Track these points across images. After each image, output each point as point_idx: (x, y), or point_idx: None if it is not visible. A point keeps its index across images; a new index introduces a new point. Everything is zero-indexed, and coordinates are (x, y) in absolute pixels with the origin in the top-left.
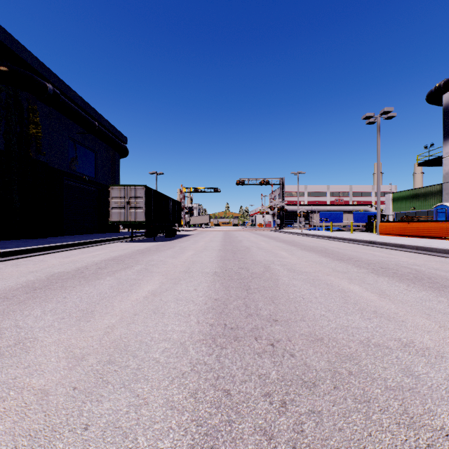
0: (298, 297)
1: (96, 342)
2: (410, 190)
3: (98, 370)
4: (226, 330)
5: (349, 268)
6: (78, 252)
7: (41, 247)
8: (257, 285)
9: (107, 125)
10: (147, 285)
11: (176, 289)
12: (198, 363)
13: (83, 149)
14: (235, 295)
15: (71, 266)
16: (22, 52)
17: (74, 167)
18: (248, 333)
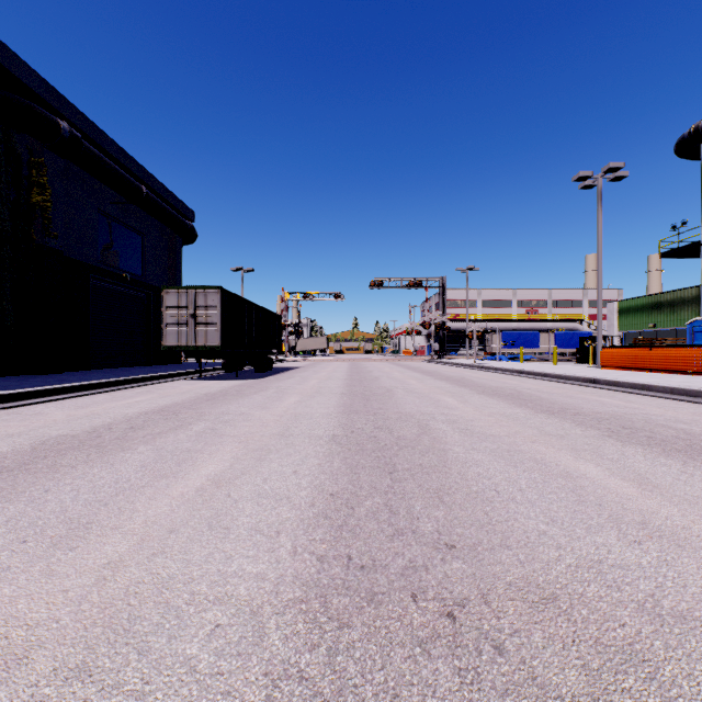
0: (488, 490)
1: (70, 606)
2: (648, 296)
3: (46, 699)
4: (350, 574)
5: (566, 428)
6: (105, 399)
7: (43, 389)
8: (408, 462)
9: (162, 192)
10: (209, 462)
11: (260, 471)
12: (284, 674)
13: (123, 229)
14: (369, 485)
15: (83, 425)
16: (17, 67)
17: (107, 258)
18: (396, 582)
